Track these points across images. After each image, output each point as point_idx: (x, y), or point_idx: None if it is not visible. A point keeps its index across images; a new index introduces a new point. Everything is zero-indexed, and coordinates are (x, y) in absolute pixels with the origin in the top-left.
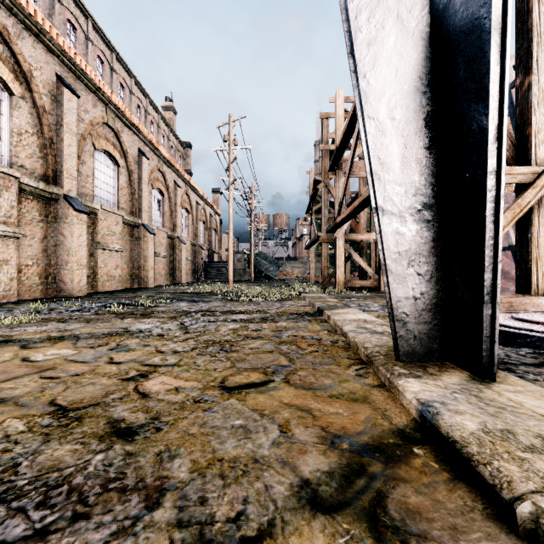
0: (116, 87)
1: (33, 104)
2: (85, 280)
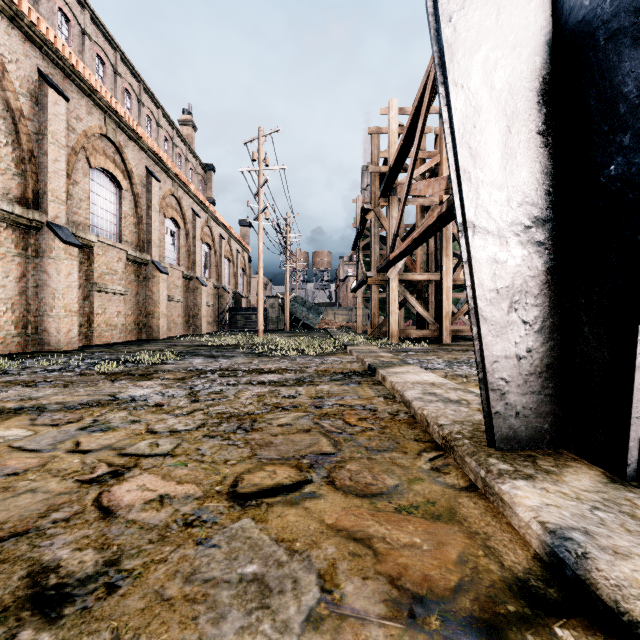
0: (121, 95)
1: (7, 107)
2: (76, 330)
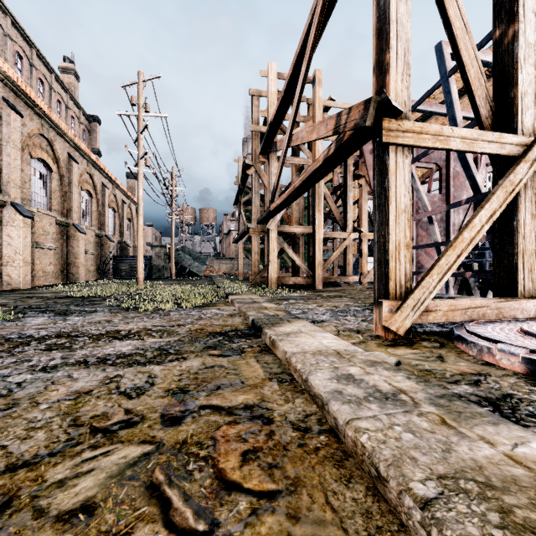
0: None
1: None
2: None
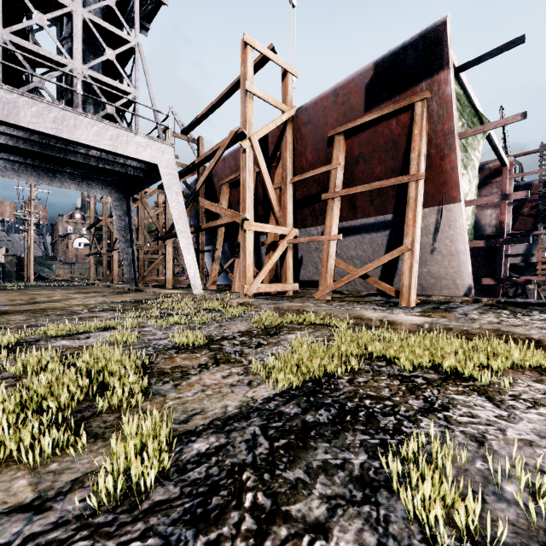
0: None
1: None
2: None
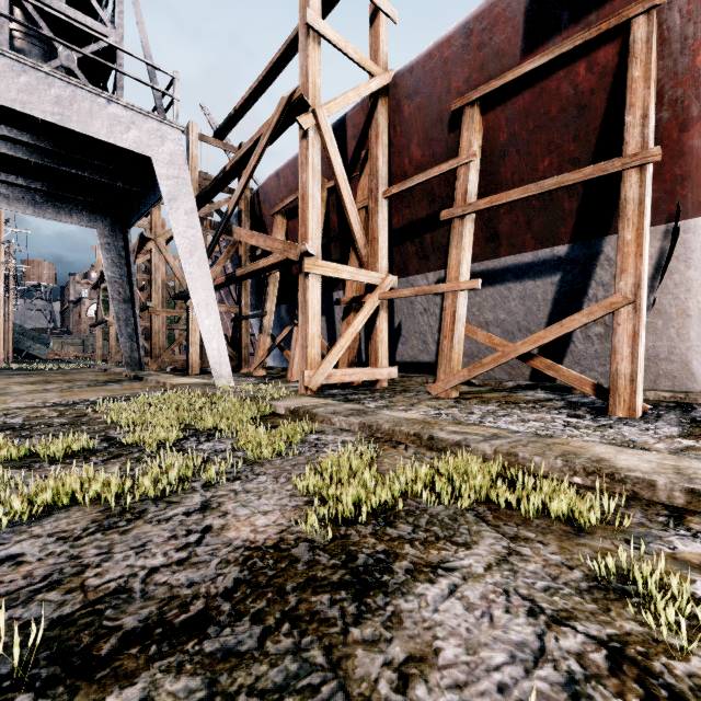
0: None
1: None
2: None
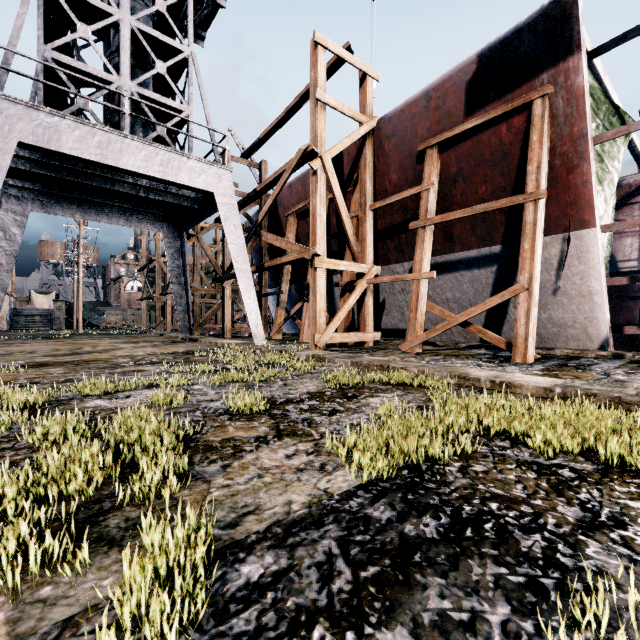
0: None
1: None
2: None
